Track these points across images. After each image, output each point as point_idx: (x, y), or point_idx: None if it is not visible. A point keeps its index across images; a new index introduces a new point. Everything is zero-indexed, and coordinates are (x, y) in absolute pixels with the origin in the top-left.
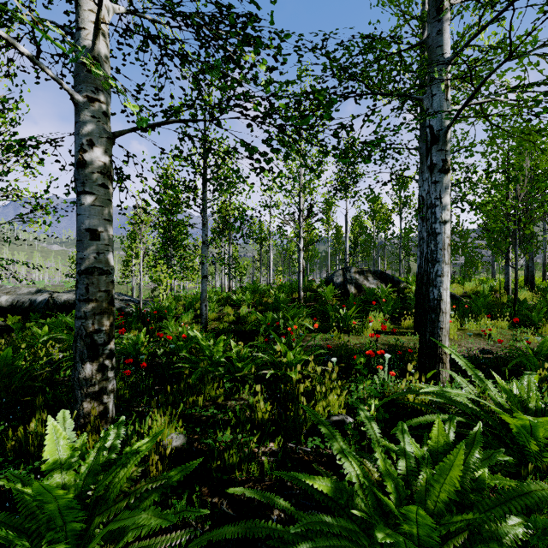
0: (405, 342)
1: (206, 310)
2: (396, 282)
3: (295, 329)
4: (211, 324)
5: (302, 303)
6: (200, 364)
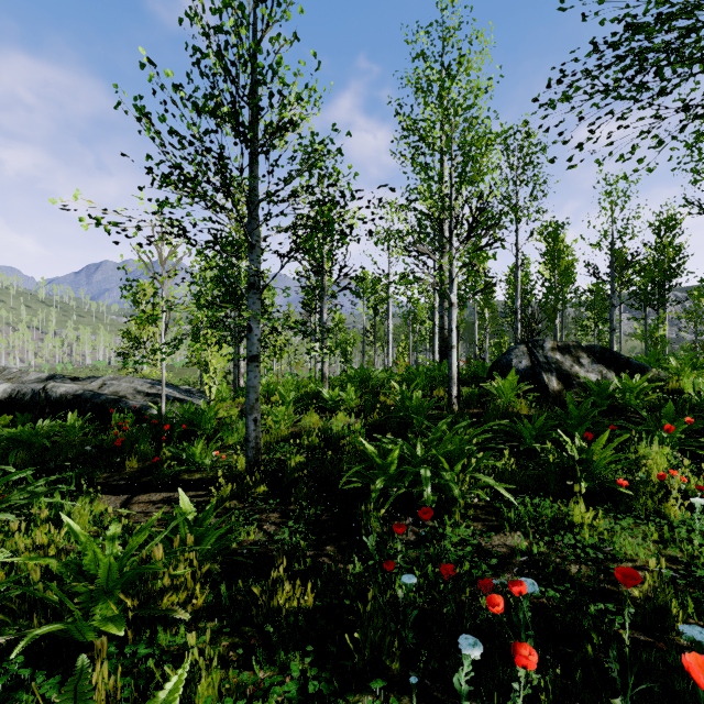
0: None
1: (257, 429)
2: (637, 367)
3: (462, 494)
4: (274, 454)
5: (457, 411)
6: None
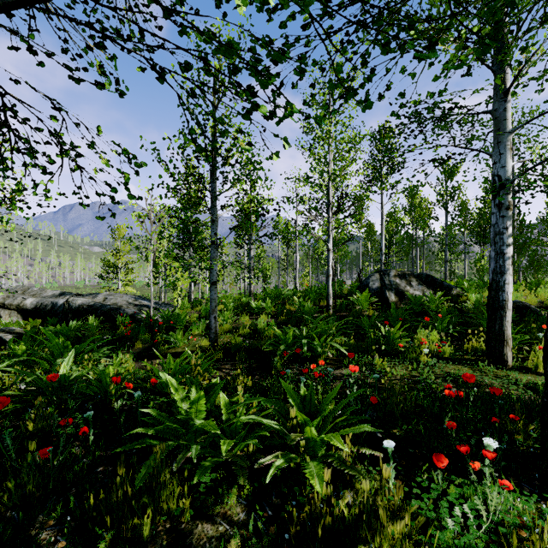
0: (476, 378)
1: (216, 323)
2: (447, 287)
3: (323, 352)
4: (224, 338)
5: (331, 313)
6: (155, 449)
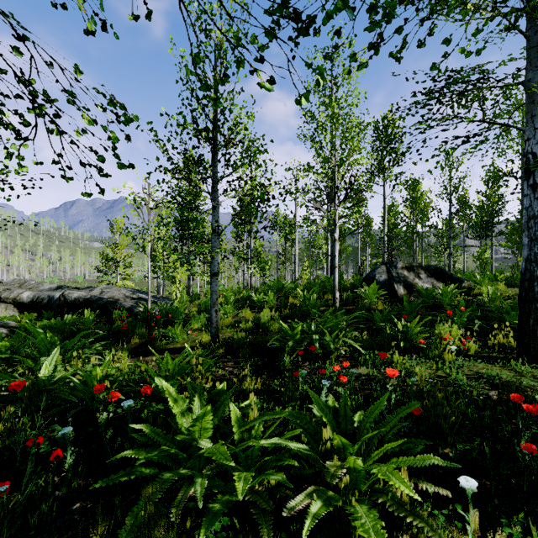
0: (512, 379)
1: (217, 316)
2: (457, 280)
3: (335, 348)
4: (225, 333)
5: (338, 307)
6: (145, 492)
